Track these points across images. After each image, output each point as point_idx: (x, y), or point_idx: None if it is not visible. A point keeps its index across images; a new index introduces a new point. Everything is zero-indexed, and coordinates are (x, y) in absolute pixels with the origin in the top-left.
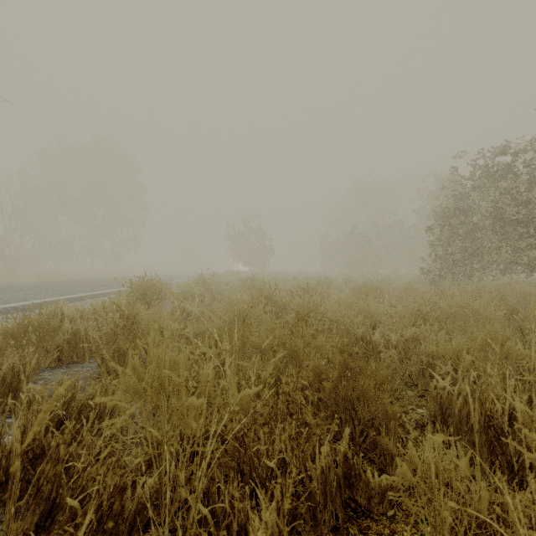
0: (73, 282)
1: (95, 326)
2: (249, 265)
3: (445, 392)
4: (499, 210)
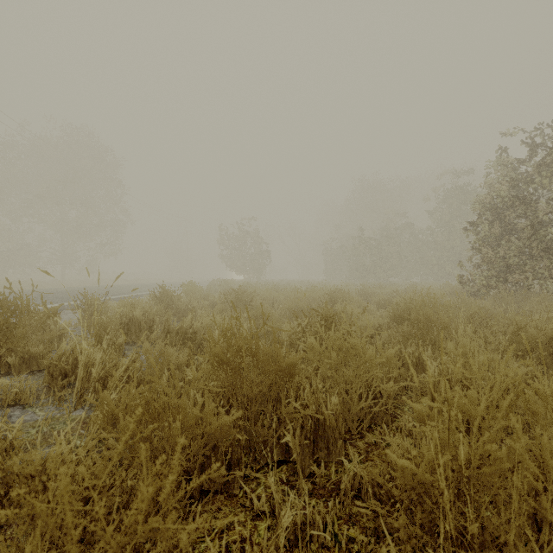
0: None
1: None
2: (244, 273)
3: None
4: None
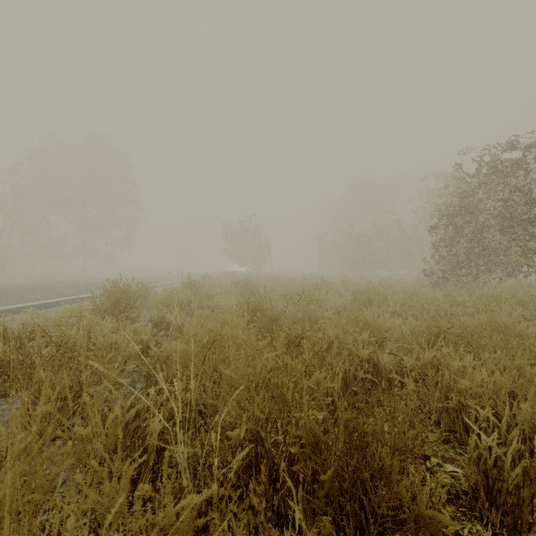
0: (57, 285)
1: (55, 340)
2: (246, 266)
3: (492, 455)
4: (508, 209)
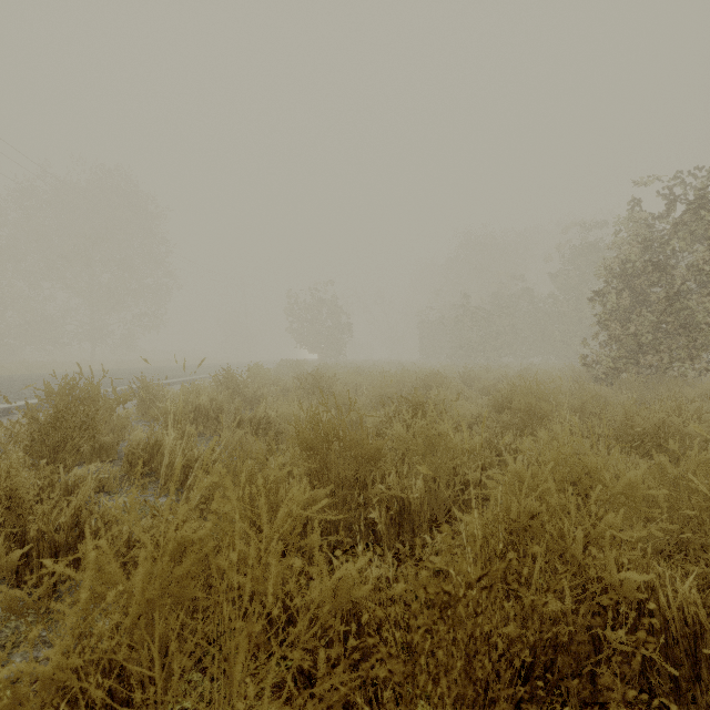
0: (29, 379)
1: None
2: (319, 352)
3: None
4: None
